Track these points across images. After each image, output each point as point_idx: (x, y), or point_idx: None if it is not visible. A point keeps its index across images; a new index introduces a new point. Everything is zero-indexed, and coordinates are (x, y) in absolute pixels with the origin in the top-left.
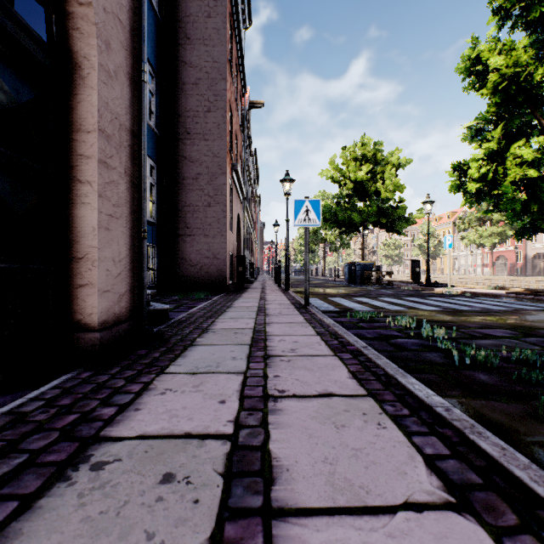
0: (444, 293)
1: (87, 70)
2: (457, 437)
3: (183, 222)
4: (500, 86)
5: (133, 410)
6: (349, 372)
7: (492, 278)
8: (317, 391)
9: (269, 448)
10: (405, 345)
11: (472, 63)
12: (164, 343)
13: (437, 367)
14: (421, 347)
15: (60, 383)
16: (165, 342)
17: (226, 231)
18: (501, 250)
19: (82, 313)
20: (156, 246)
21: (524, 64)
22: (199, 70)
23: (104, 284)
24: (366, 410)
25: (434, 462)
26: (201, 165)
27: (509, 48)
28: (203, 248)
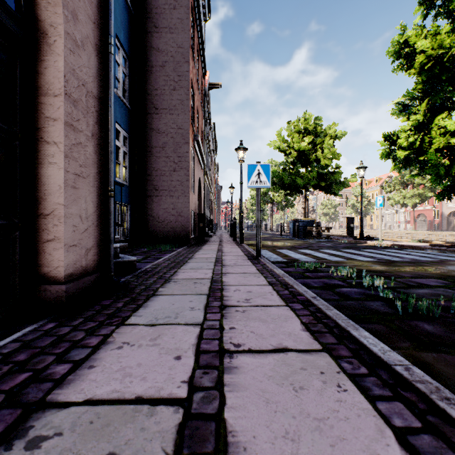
0: (376, 246)
1: (53, 38)
2: (424, 403)
3: (151, 184)
4: (426, 66)
5: (87, 367)
6: (302, 324)
7: (414, 232)
8: (272, 345)
9: (224, 417)
10: (349, 294)
11: (400, 47)
12: (129, 293)
13: (382, 317)
14: (364, 296)
15: (22, 336)
16: (130, 291)
17: (189, 192)
18: (421, 209)
19: (48, 266)
20: (129, 205)
21: (447, 46)
22: (165, 54)
23: (70, 239)
24: (323, 368)
25: (407, 439)
26: (167, 136)
27: (434, 32)
28: (169, 207)
